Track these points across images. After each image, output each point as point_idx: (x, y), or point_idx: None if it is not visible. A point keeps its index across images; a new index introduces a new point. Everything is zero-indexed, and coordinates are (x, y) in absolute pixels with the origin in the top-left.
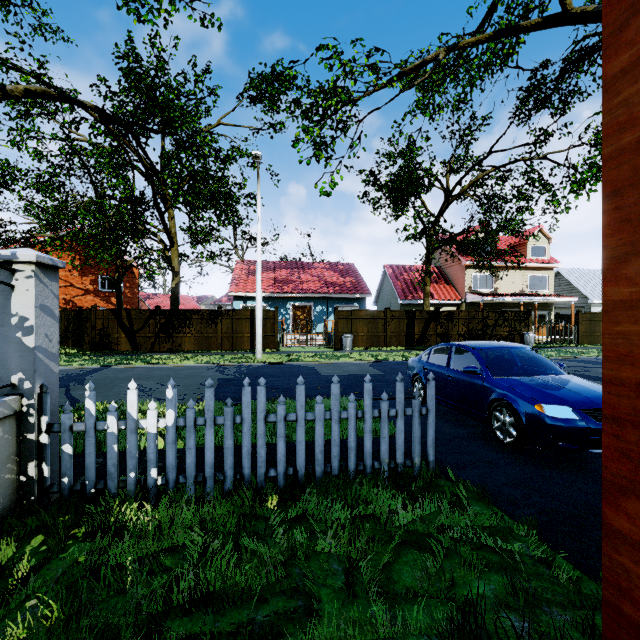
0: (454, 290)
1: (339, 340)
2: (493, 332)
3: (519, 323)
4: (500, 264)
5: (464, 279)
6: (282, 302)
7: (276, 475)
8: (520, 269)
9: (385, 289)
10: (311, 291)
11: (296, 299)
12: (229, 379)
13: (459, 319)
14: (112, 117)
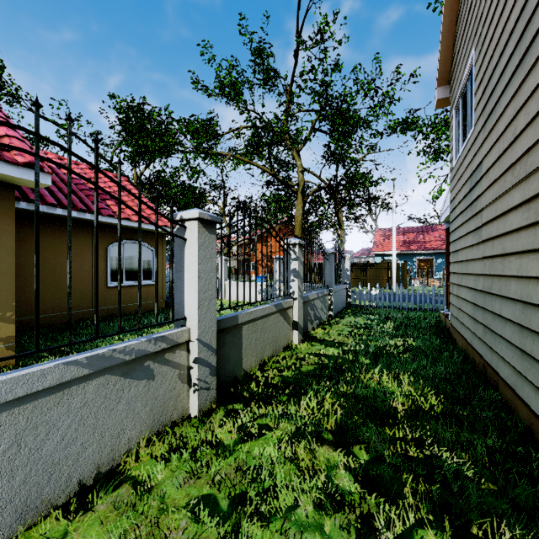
0: None
1: None
2: None
3: None
4: None
5: None
6: (409, 257)
7: (405, 308)
8: None
9: None
10: (432, 248)
11: (420, 254)
12: (380, 297)
13: None
14: (331, 187)
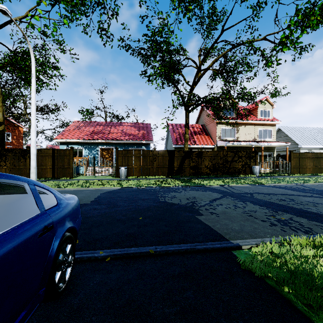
0: (210, 139)
1: (119, 171)
2: (230, 165)
3: (249, 159)
4: (239, 121)
5: (216, 131)
6: (93, 146)
7: None
8: (246, 119)
9: (169, 139)
10: (111, 138)
11: (103, 144)
12: None
13: (206, 156)
14: None
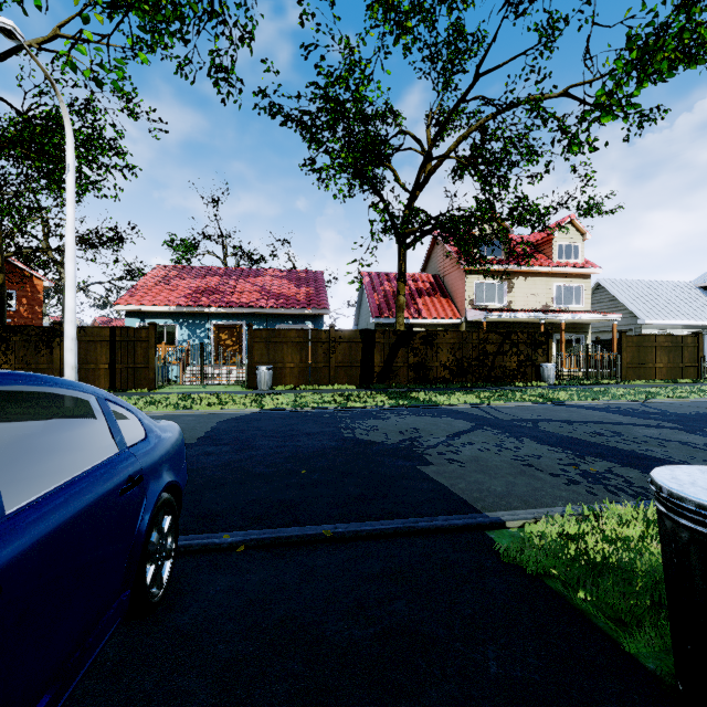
0: (452, 305)
1: (255, 374)
2: (495, 363)
3: (534, 349)
4: (514, 268)
5: (464, 289)
6: (199, 320)
7: None
8: (528, 264)
9: (363, 305)
10: (239, 304)
11: (220, 316)
12: None
13: (443, 343)
14: None
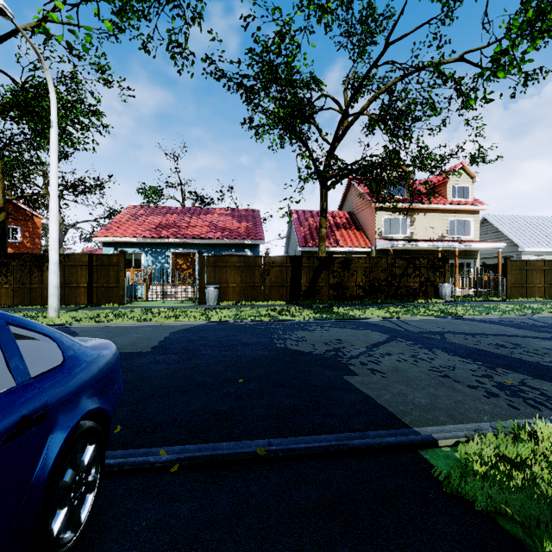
0: (364, 236)
1: (204, 292)
2: (400, 283)
3: (433, 272)
4: (415, 205)
5: (374, 223)
6: (160, 249)
7: None
8: (429, 201)
9: (292, 237)
10: (192, 236)
11: (177, 245)
12: None
13: (358, 267)
14: None
